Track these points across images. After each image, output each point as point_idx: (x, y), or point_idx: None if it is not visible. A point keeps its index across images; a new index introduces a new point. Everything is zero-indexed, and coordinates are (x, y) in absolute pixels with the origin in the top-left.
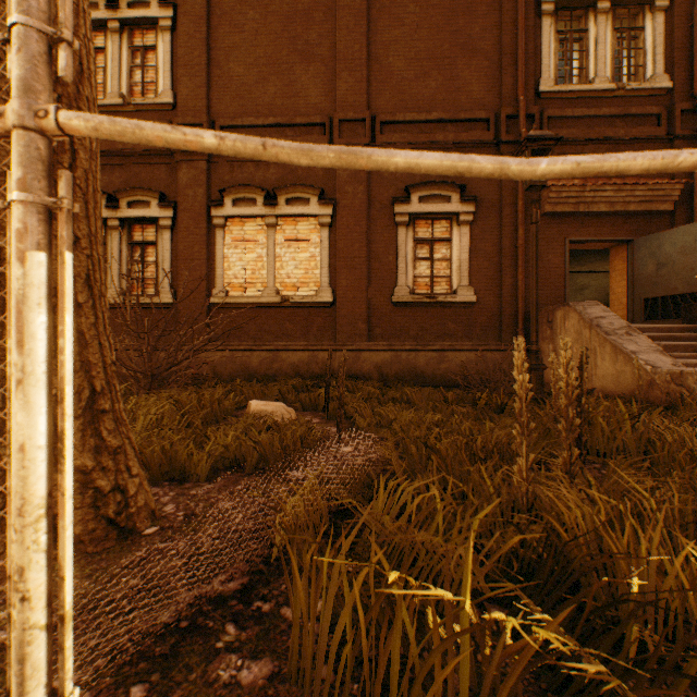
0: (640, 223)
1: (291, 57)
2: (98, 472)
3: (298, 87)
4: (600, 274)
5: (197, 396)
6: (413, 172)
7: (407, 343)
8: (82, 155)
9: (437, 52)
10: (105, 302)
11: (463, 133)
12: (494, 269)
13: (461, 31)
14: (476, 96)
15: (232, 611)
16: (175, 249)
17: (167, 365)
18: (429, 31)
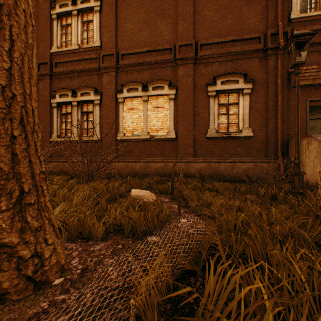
0: None
1: (155, 17)
2: (21, 245)
3: (158, 31)
4: None
5: (106, 186)
6: None
7: (214, 158)
8: (18, 43)
9: (230, 5)
10: (37, 135)
11: (245, 46)
12: (263, 118)
13: None
14: (253, 25)
15: None
16: (101, 114)
17: (95, 169)
18: None
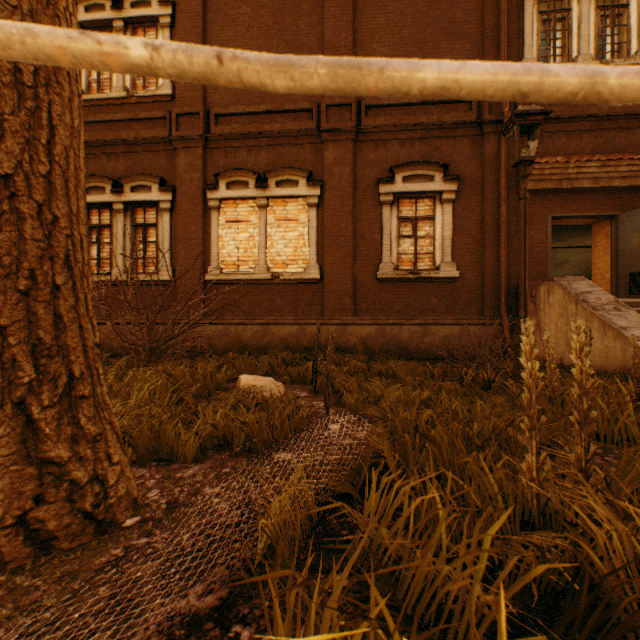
0: (625, 199)
1: (281, 47)
2: (74, 462)
3: None
4: (580, 250)
5: (190, 371)
6: (447, 95)
7: (392, 317)
8: (61, 131)
9: (420, 37)
10: (87, 283)
11: (446, 114)
12: (477, 245)
13: (444, 15)
14: None
15: (207, 638)
16: (174, 230)
17: (165, 338)
18: (413, 17)
